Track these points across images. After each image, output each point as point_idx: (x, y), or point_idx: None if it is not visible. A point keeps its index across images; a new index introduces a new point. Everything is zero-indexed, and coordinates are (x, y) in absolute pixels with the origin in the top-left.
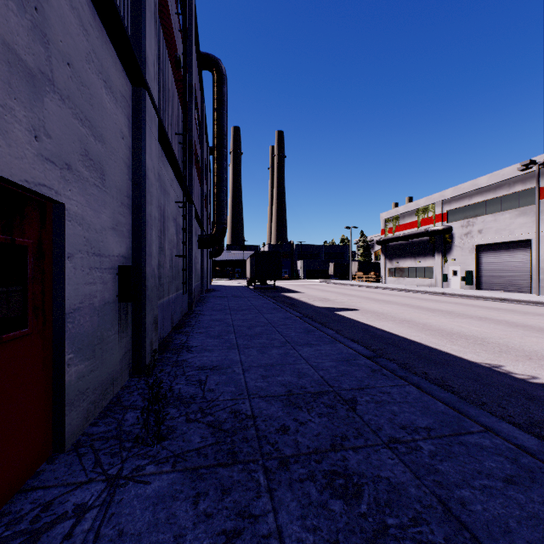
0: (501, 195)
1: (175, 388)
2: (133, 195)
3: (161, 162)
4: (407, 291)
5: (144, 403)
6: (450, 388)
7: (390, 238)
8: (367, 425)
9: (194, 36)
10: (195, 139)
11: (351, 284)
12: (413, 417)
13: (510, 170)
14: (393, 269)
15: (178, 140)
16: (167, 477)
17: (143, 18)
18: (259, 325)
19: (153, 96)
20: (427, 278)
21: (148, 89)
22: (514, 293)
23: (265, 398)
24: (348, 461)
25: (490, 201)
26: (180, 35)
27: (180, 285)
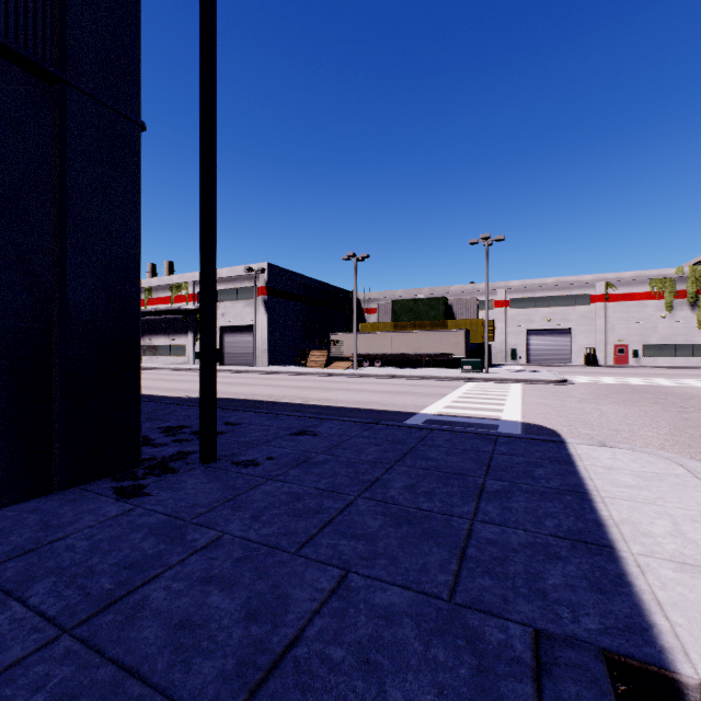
0: (237, 287)
1: None
2: None
3: None
4: (158, 370)
5: None
6: None
7: (142, 312)
8: None
9: None
10: None
11: None
12: None
13: (242, 269)
14: (146, 346)
15: None
16: None
17: None
18: None
19: None
20: (182, 356)
21: None
22: (243, 366)
23: None
24: None
25: (230, 290)
26: None
27: None
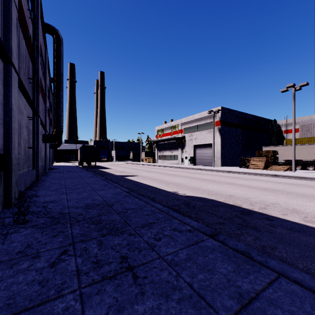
0: (202, 123)
1: (30, 210)
2: (4, 118)
3: (19, 97)
4: (165, 167)
5: (14, 215)
6: (154, 199)
7: (159, 140)
8: (113, 210)
9: (40, 16)
10: (41, 76)
11: (140, 163)
12: (131, 206)
13: (205, 112)
14: (161, 155)
15: (29, 81)
16: (30, 230)
17: (10, 30)
18: (80, 184)
19: (15, 67)
20: (175, 160)
21: (13, 66)
22: (206, 166)
23: (76, 208)
24: (101, 218)
25: (199, 125)
26: (30, 19)
27: (30, 164)
